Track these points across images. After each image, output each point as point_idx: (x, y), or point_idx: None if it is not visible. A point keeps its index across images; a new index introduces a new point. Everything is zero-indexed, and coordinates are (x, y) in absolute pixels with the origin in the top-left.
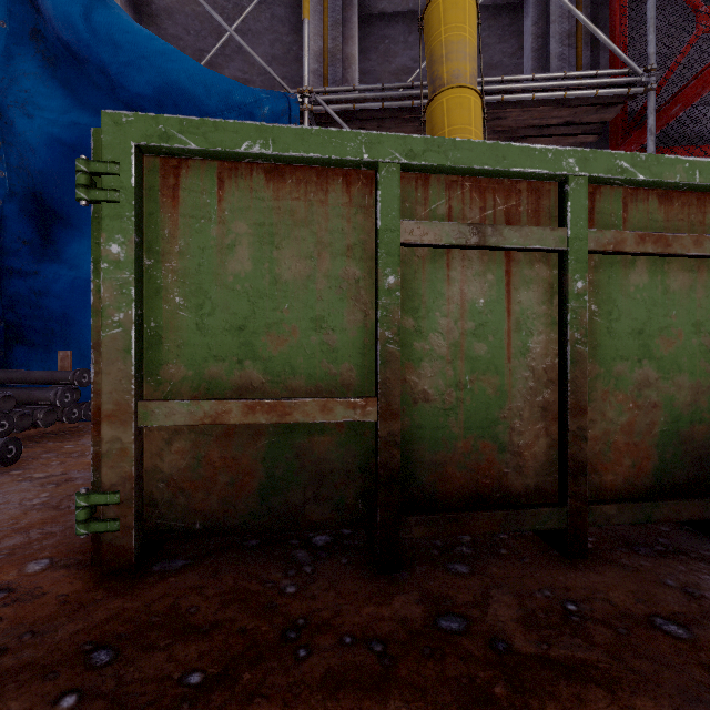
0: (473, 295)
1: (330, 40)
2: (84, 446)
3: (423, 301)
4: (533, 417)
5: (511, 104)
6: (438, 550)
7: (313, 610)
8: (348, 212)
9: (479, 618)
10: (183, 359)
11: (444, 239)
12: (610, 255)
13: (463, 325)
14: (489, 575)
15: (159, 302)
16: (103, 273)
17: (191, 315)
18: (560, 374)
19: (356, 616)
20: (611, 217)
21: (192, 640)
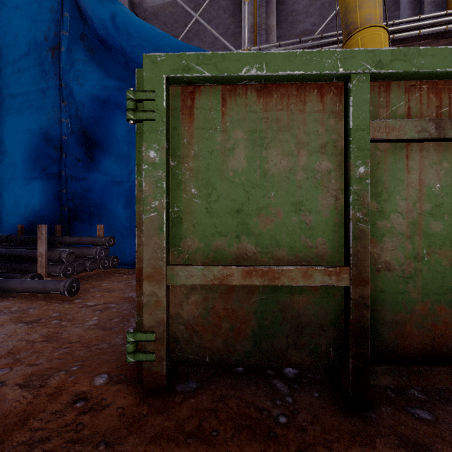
0: (429, 181)
1: (257, 17)
2: (113, 284)
3: (385, 187)
4: None
5: (398, 42)
6: (393, 392)
7: (308, 444)
8: (322, 117)
9: None
10: (197, 235)
11: (407, 133)
12: None
13: (420, 206)
14: None
15: (180, 192)
16: (144, 172)
17: (202, 202)
18: None
19: None
20: None
21: None
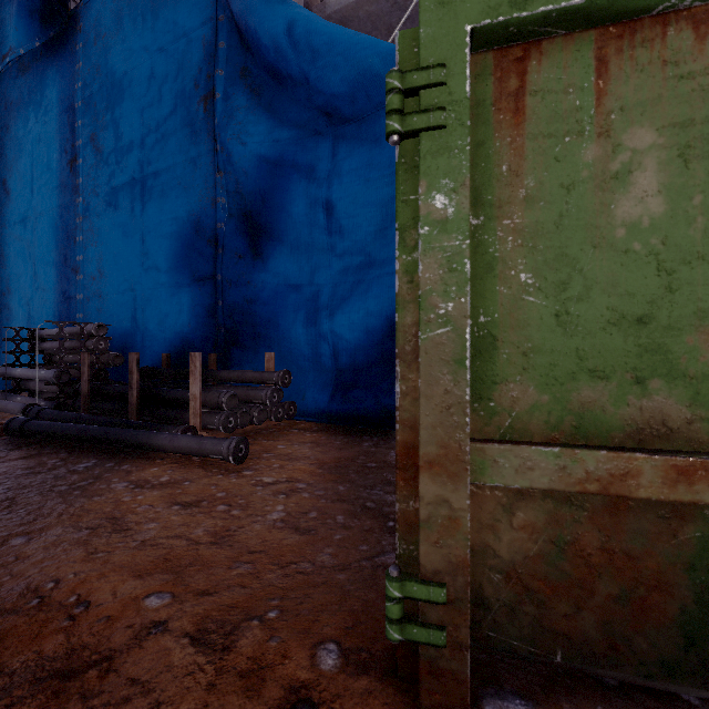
0: None
1: None
2: (293, 448)
3: None
4: None
5: None
6: None
7: None
8: None
9: None
10: (532, 376)
11: None
12: None
13: None
14: None
15: (491, 283)
16: (422, 241)
17: (545, 301)
18: None
19: None
20: None
21: None
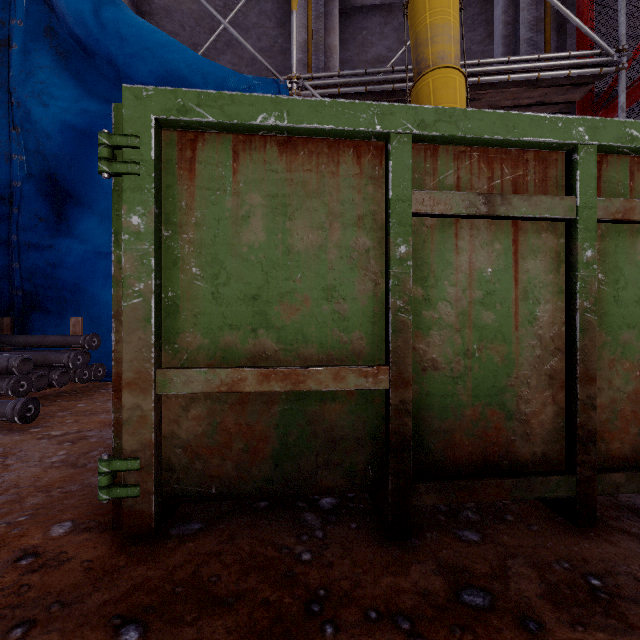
0: (480, 264)
1: (313, 32)
2: (95, 405)
3: (431, 270)
4: (540, 385)
5: (486, 86)
6: (444, 515)
7: (332, 580)
8: (359, 183)
9: (502, 592)
10: (199, 328)
11: (454, 208)
12: (617, 224)
13: (471, 294)
14: (501, 543)
15: (176, 272)
16: (124, 244)
17: (207, 285)
18: (568, 342)
19: (376, 587)
20: (618, 186)
21: (218, 614)
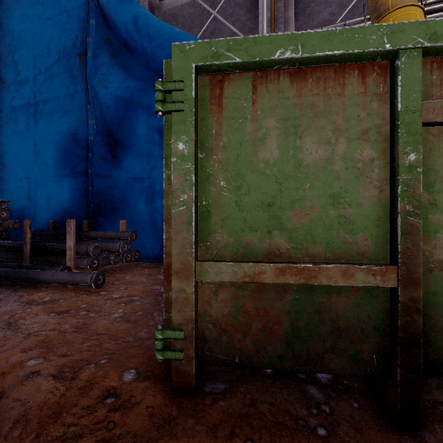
0: None
1: (275, 10)
2: (135, 278)
3: (438, 176)
4: None
5: None
6: None
7: None
8: (363, 100)
9: None
10: (226, 230)
11: None
12: None
13: None
14: None
15: (208, 185)
16: (173, 165)
17: (231, 195)
18: None
19: None
20: None
21: None
